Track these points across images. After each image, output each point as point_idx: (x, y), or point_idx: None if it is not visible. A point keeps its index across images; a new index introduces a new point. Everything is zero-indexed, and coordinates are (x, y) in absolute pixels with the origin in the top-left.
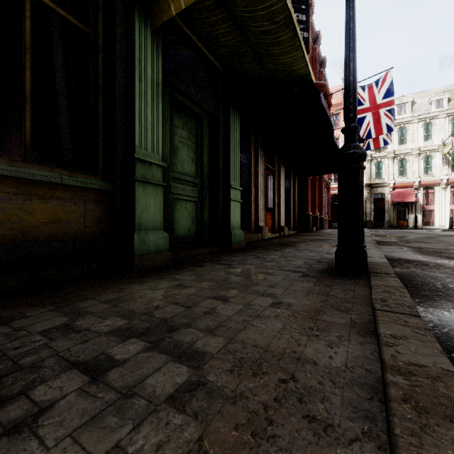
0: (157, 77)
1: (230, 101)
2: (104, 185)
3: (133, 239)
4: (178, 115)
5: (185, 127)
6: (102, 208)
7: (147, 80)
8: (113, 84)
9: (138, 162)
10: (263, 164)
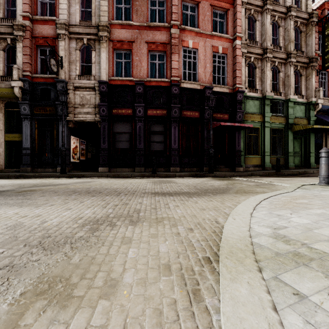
0: (292, 138)
1: (310, 131)
2: (284, 157)
3: (288, 164)
4: (295, 140)
5: (296, 141)
6: (283, 160)
7: (290, 139)
8: (284, 142)
9: (289, 153)
10: None
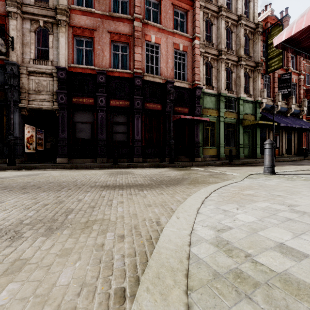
0: (242, 132)
1: (256, 126)
2: (235, 148)
3: (239, 155)
4: (244, 133)
5: (246, 135)
6: (235, 151)
7: (241, 133)
8: (236, 135)
9: (240, 145)
10: (271, 134)
